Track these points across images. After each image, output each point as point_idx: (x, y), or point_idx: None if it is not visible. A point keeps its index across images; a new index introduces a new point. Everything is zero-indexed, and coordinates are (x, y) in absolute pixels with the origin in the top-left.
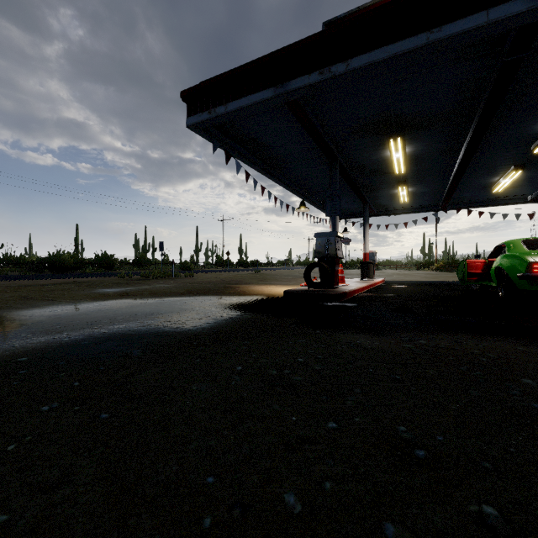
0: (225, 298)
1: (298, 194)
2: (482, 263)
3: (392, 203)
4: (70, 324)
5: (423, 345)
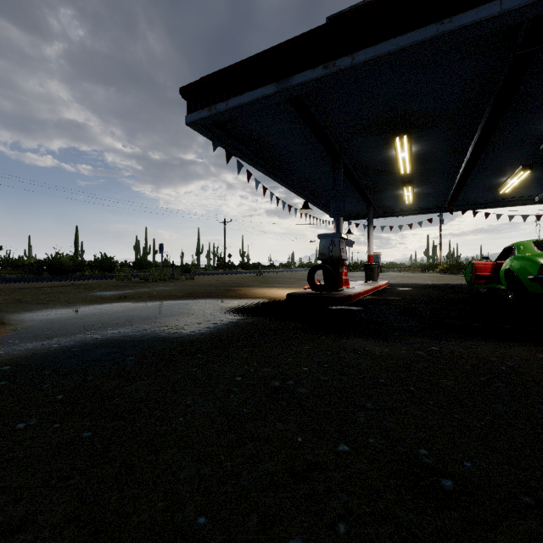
0: (226, 302)
1: (300, 195)
2: (490, 265)
3: (397, 205)
4: (61, 329)
5: (436, 353)
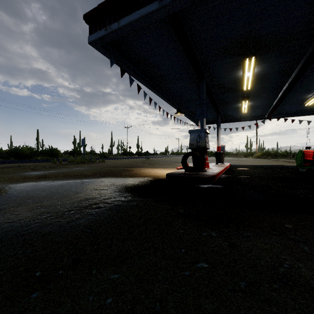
0: (120, 180)
1: (174, 106)
2: (312, 153)
3: (235, 114)
4: None
5: None
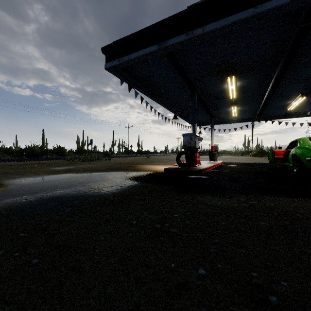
0: (128, 173)
1: (172, 111)
2: (282, 152)
3: (228, 117)
4: (29, 190)
5: (255, 205)
